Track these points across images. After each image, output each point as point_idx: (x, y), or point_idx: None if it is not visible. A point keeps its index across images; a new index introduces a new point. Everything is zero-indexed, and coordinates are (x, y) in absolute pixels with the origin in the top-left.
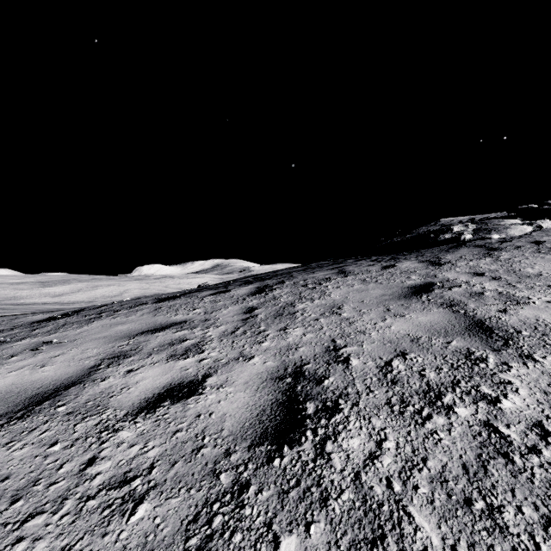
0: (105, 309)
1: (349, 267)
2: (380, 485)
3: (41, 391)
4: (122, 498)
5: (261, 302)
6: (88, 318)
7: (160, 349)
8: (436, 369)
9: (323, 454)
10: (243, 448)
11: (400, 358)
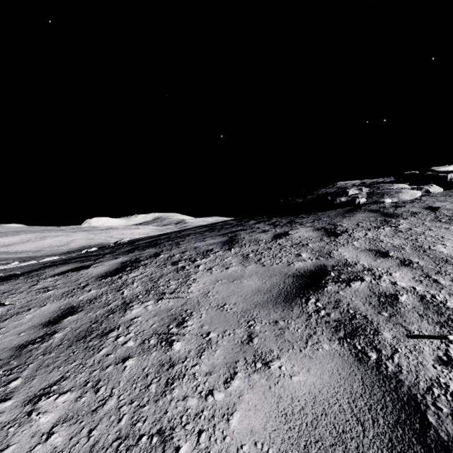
0: None
1: (242, 232)
2: None
3: None
4: None
5: (95, 296)
6: None
7: None
8: None
9: None
10: None
11: None
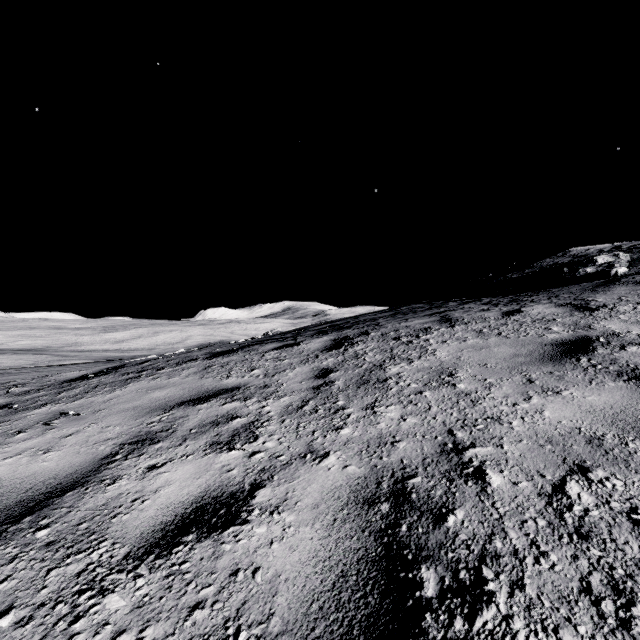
0: (148, 366)
1: (454, 312)
2: None
3: (29, 495)
4: None
5: (338, 362)
6: (124, 379)
7: (199, 431)
8: None
9: None
10: None
11: (579, 478)
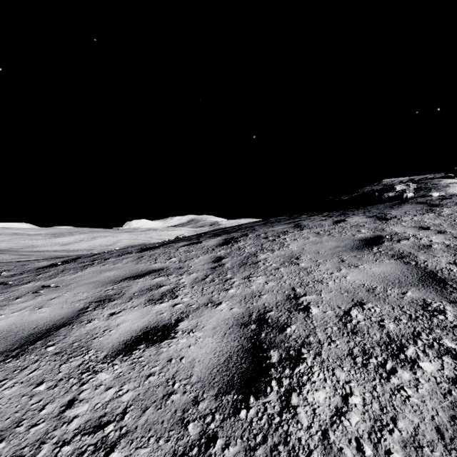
0: (97, 257)
1: (303, 221)
2: (349, 448)
3: (36, 331)
4: (95, 445)
5: (227, 252)
6: (82, 265)
7: (140, 293)
8: (394, 320)
9: (288, 407)
10: (210, 396)
11: (358, 308)
